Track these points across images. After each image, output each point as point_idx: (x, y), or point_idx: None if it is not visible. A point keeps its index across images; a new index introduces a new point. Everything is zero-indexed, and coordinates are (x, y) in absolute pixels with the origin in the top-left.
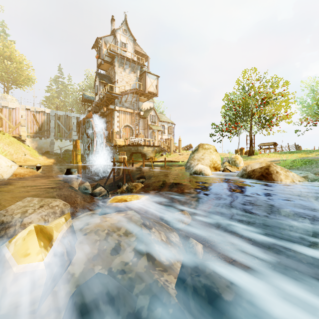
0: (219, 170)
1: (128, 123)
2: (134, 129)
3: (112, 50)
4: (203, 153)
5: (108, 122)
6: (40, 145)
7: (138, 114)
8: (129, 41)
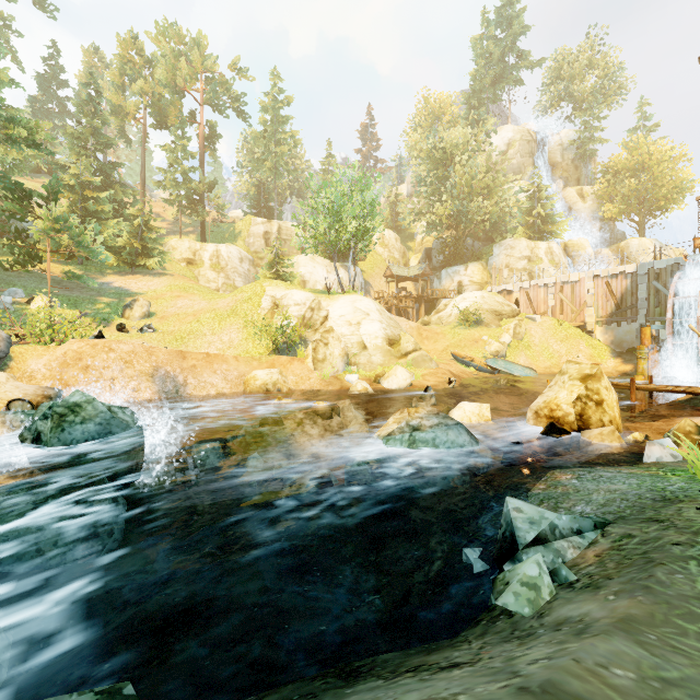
0: (574, 429)
1: None
2: None
3: None
4: (554, 382)
5: None
6: (618, 337)
7: None
8: None
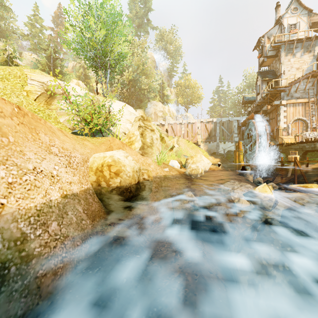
0: None
1: (299, 116)
2: (309, 122)
3: (277, 41)
4: None
5: (271, 120)
6: (209, 148)
7: (315, 102)
8: (301, 17)
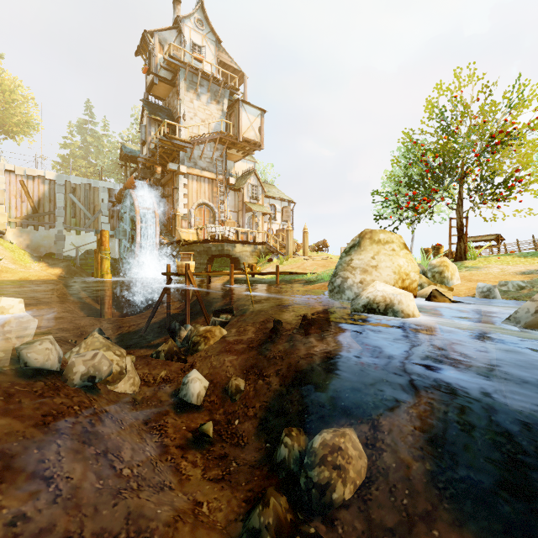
0: (414, 296)
1: (205, 200)
2: (218, 211)
3: (175, 56)
4: (373, 252)
5: (167, 198)
6: (35, 241)
7: (225, 183)
8: (209, 42)
